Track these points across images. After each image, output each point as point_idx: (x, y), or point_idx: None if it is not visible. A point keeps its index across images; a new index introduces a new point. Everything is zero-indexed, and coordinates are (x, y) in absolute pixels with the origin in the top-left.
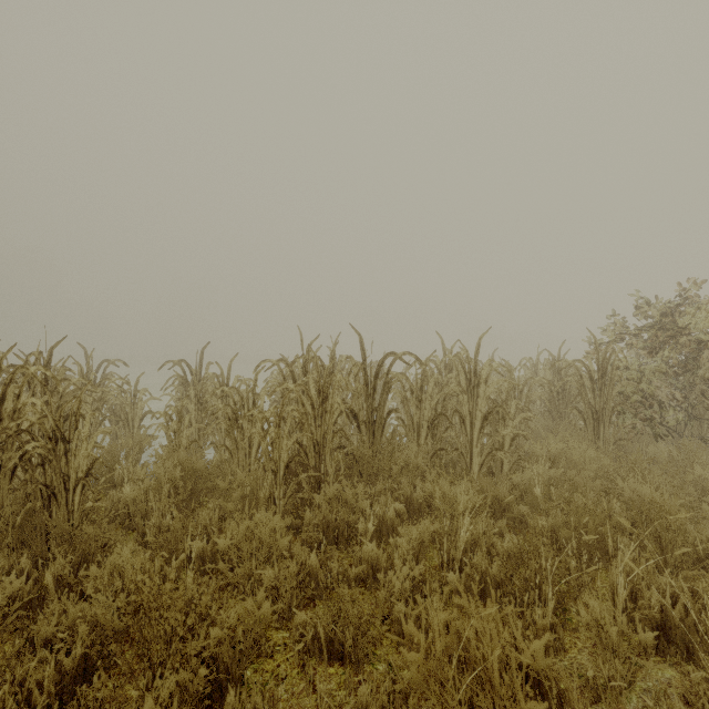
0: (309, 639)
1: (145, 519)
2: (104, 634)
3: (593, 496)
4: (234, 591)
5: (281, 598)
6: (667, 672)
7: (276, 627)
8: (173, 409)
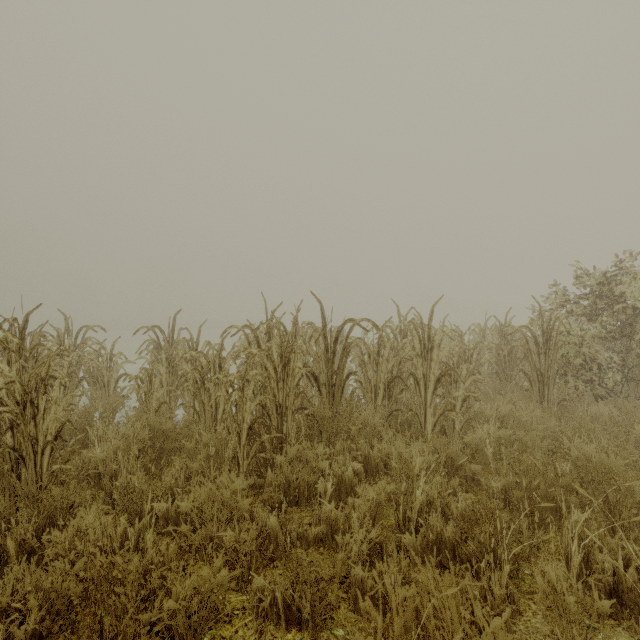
0: (267, 604)
1: (113, 479)
2: (54, 609)
3: (541, 456)
4: (196, 551)
5: (240, 562)
6: (622, 637)
7: (236, 590)
8: (143, 372)
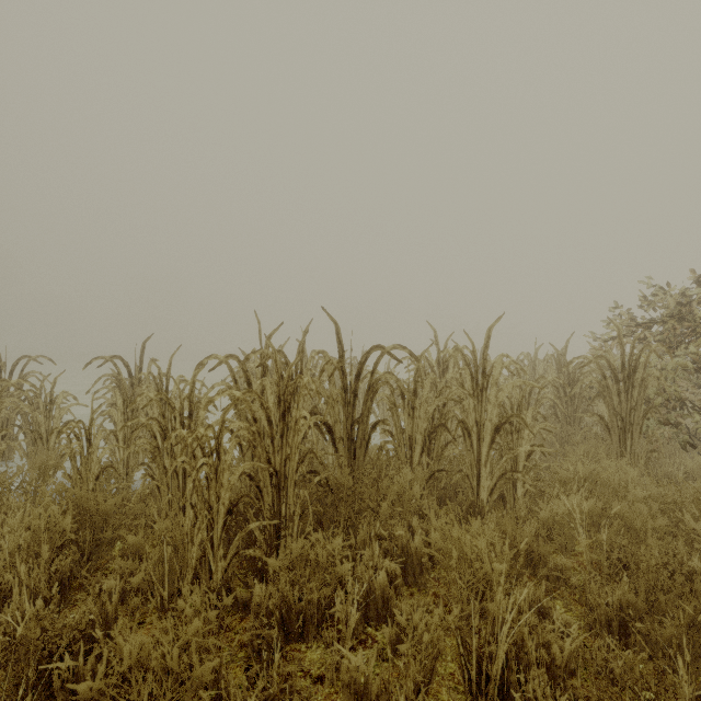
0: None
1: None
2: None
3: (657, 543)
4: None
5: None
6: None
7: None
8: (74, 424)
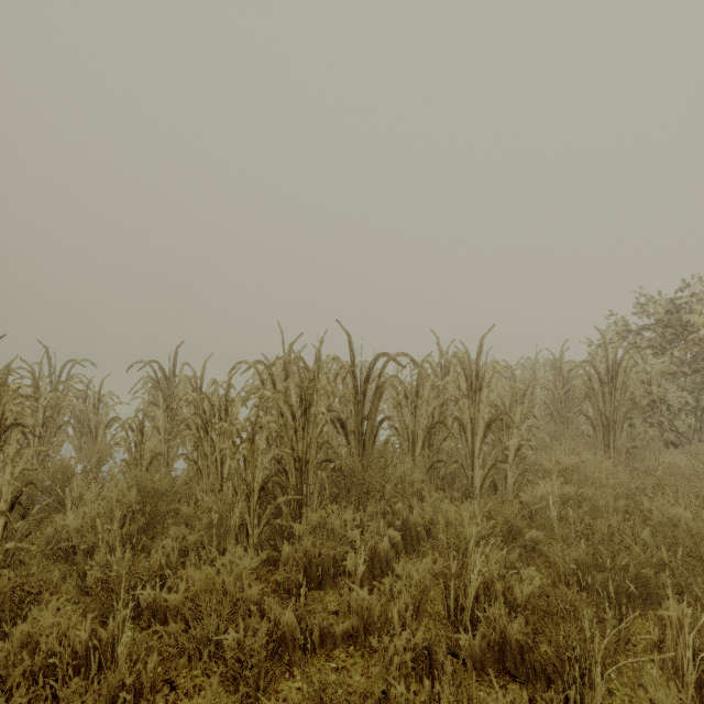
0: None
1: (88, 556)
2: None
3: (616, 520)
4: (189, 656)
5: (244, 682)
6: None
7: None
8: (132, 418)
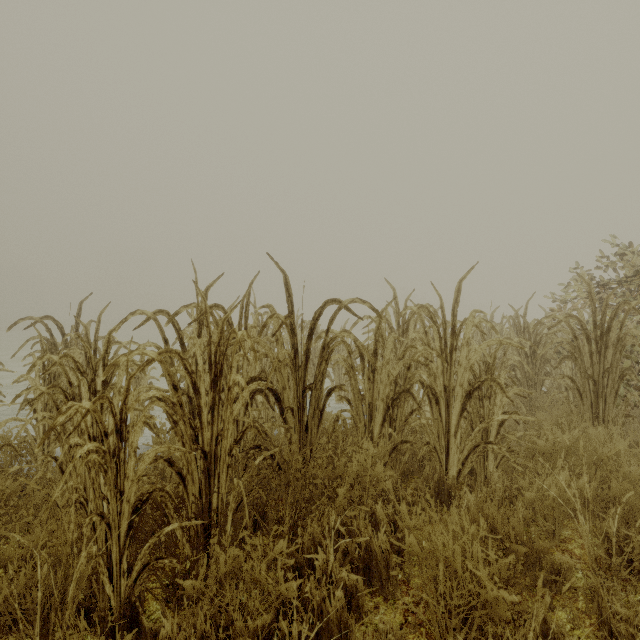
0: None
1: None
2: None
3: None
4: None
5: None
6: None
7: None
8: None
